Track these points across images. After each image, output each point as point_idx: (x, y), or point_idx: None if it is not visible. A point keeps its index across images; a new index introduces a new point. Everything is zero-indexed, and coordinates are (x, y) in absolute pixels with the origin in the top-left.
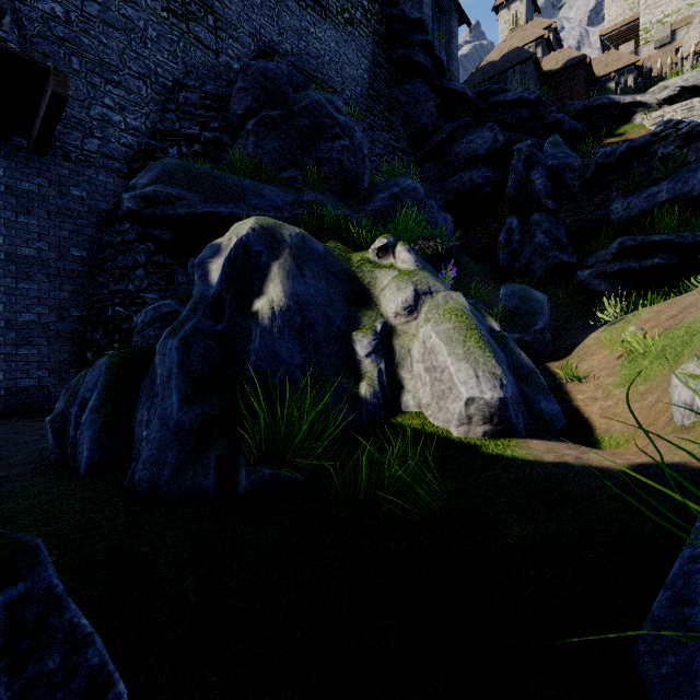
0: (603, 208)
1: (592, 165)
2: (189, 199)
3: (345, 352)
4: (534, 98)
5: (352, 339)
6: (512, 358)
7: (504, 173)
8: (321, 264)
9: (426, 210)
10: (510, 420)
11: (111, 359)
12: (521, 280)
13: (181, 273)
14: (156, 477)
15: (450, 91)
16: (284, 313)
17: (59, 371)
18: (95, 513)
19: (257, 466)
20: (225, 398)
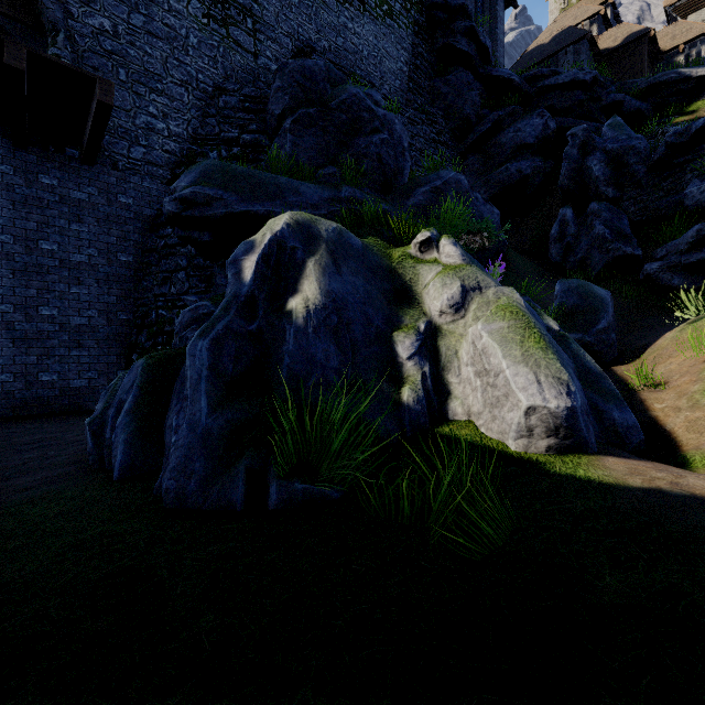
0: (674, 193)
1: (660, 146)
2: (226, 199)
3: (385, 354)
4: (590, 79)
5: (393, 340)
6: (575, 360)
7: (556, 162)
8: (359, 260)
9: (470, 203)
10: (579, 433)
11: (147, 361)
12: (576, 276)
13: (219, 275)
14: (183, 487)
15: (495, 78)
16: (320, 312)
17: (107, 372)
18: (120, 524)
19: (289, 479)
20: (257, 403)
